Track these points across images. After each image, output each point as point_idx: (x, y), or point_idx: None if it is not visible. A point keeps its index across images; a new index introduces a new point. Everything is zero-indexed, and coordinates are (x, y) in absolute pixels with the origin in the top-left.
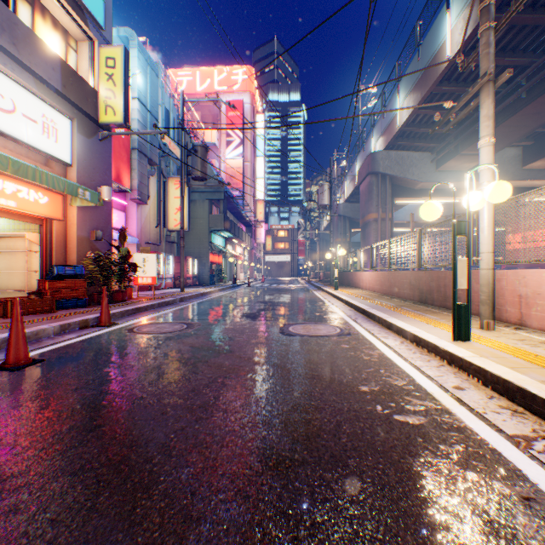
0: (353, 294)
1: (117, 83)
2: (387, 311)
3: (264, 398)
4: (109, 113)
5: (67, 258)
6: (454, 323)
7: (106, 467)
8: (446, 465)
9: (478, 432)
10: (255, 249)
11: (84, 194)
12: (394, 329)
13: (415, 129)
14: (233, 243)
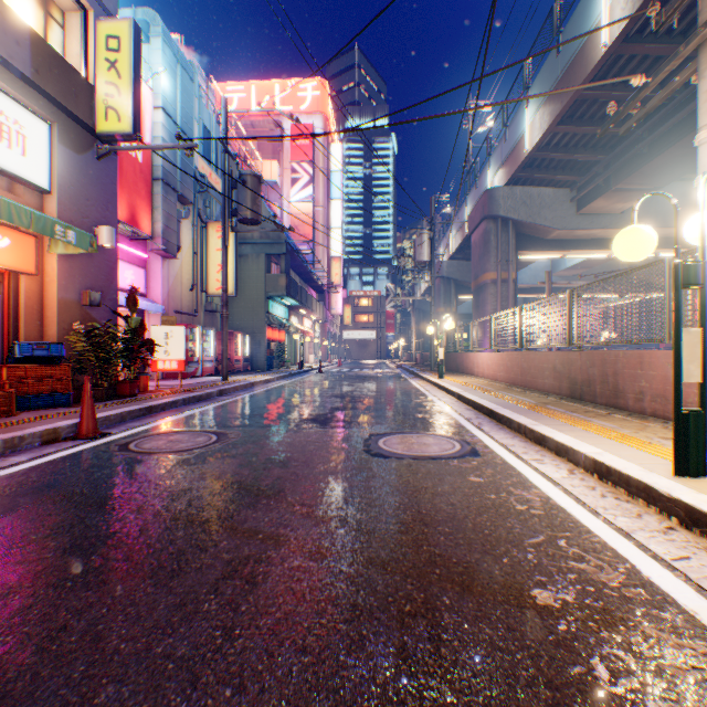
0: (467, 384)
1: (123, 73)
2: (529, 412)
3: (333, 631)
4: (111, 118)
5: (44, 332)
6: (677, 444)
7: None
8: None
9: None
10: (330, 323)
11: (65, 234)
12: (551, 447)
13: (551, 154)
14: (300, 315)
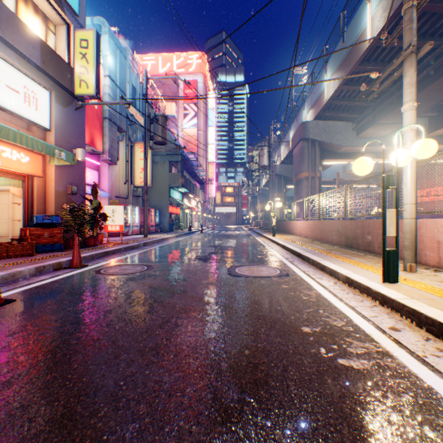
0: (289, 239)
1: (90, 60)
2: (320, 254)
3: (213, 339)
4: (83, 86)
5: (46, 209)
6: (383, 266)
7: (49, 423)
8: (400, 420)
9: (423, 378)
10: (207, 203)
11: (60, 154)
12: (327, 271)
13: (340, 102)
14: (189, 198)
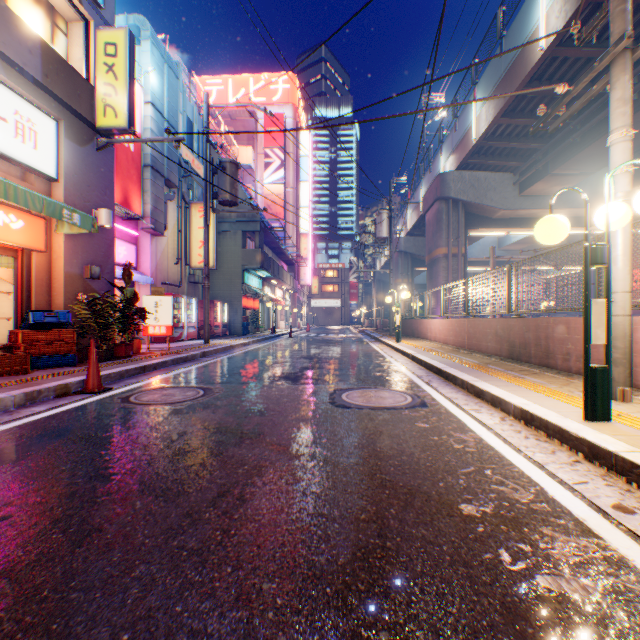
0: (421, 347)
1: (120, 75)
2: (472, 371)
3: (305, 531)
4: (109, 115)
5: (52, 301)
6: (586, 394)
7: None
8: None
9: None
10: (299, 293)
11: (71, 217)
12: (488, 399)
13: (496, 143)
14: (272, 285)
